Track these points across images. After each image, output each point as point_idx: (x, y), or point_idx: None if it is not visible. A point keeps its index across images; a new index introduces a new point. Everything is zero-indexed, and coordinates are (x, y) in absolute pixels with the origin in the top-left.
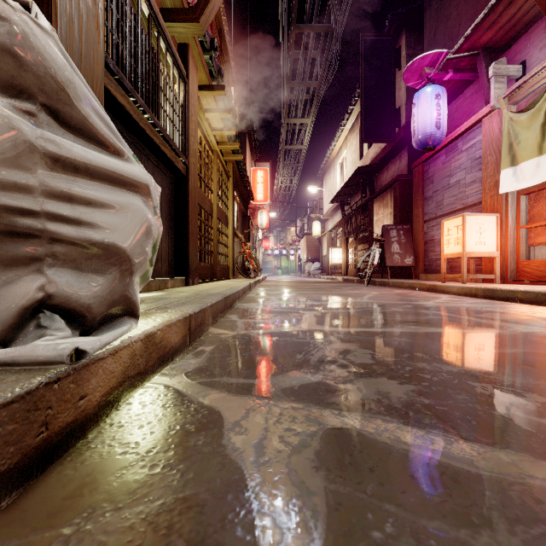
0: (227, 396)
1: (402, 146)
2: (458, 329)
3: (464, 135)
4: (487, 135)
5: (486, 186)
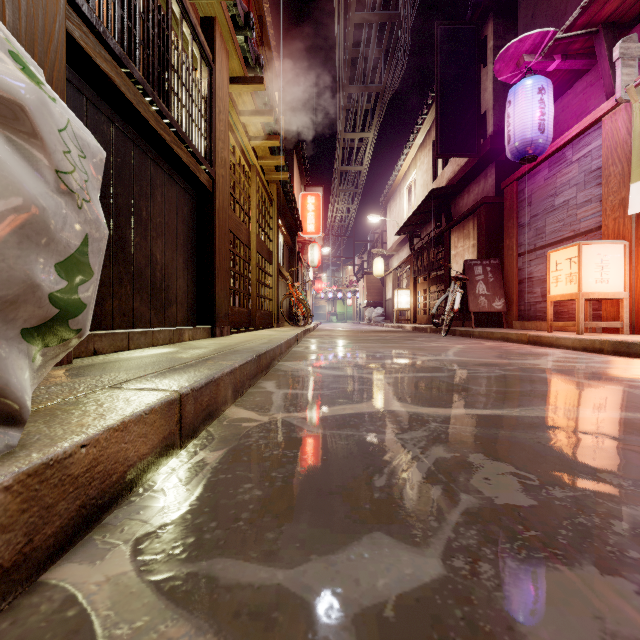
0: None
1: (487, 161)
2: (628, 412)
3: (575, 141)
4: (609, 138)
5: (608, 206)
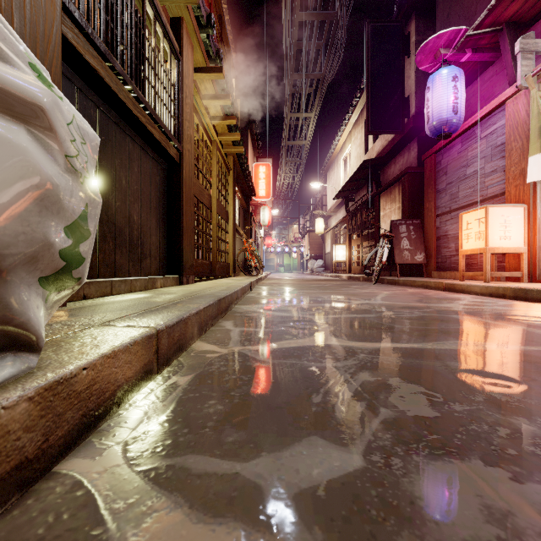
0: (184, 522)
1: (410, 137)
2: (520, 345)
3: (483, 120)
4: (511, 119)
5: (510, 175)
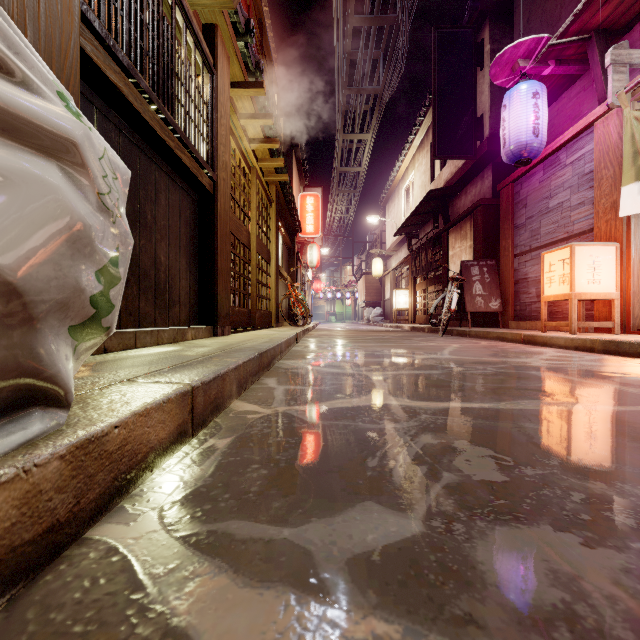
0: (229, 586)
1: (484, 163)
2: (606, 405)
3: (569, 144)
4: (601, 142)
5: (600, 208)
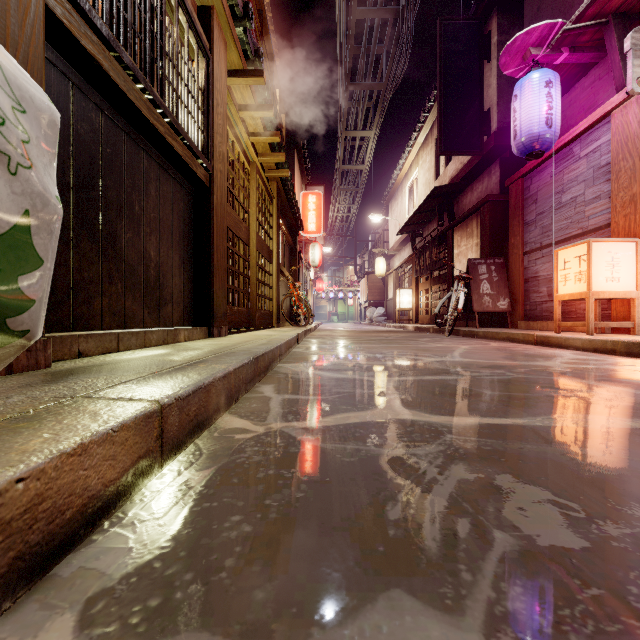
0: None
1: (491, 159)
2: None
3: (583, 136)
4: (619, 132)
5: (618, 202)
